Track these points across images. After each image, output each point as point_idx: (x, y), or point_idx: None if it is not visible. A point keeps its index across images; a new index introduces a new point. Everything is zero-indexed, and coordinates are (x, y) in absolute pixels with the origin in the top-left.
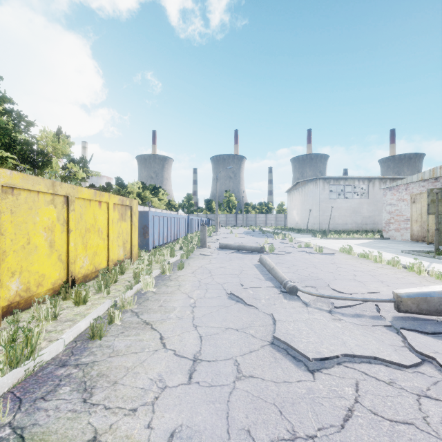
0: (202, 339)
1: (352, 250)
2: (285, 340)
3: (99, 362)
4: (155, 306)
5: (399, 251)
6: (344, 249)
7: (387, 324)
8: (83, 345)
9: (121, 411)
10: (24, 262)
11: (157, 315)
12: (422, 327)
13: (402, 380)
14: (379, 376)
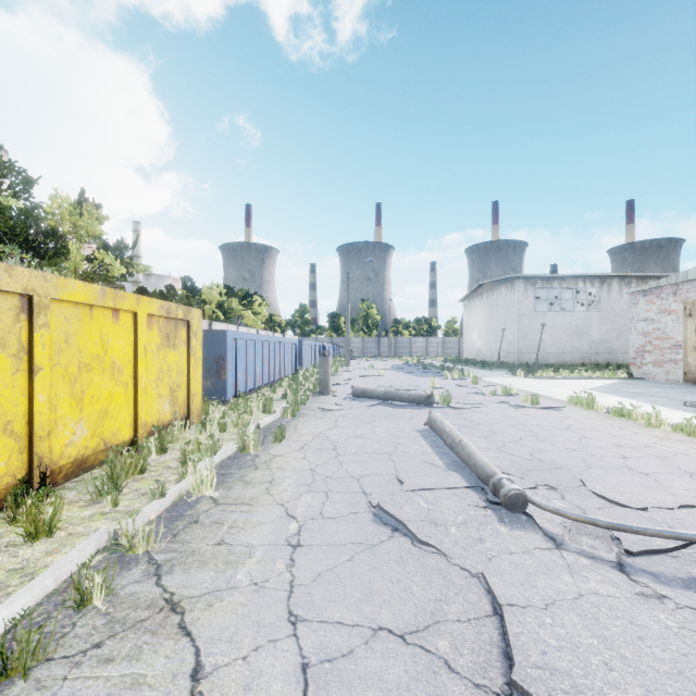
0: (307, 680)
1: (595, 401)
2: None
3: None
4: (208, 543)
5: (676, 402)
6: (577, 399)
7: None
8: None
9: None
10: None
11: (204, 574)
12: None
13: None
14: None
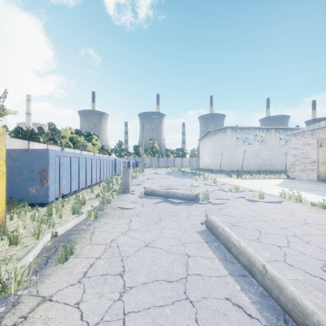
0: None
1: (302, 197)
2: None
3: None
4: None
5: None
6: (285, 195)
7: None
8: None
9: None
10: None
11: None
12: None
13: None
14: None
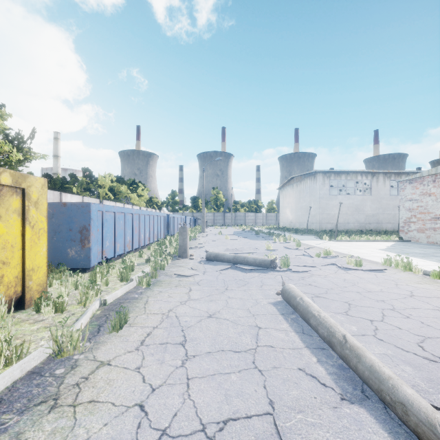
0: None
1: (412, 264)
2: None
3: None
4: None
5: None
6: (391, 261)
7: None
8: None
9: None
10: None
11: None
12: None
13: None
14: None
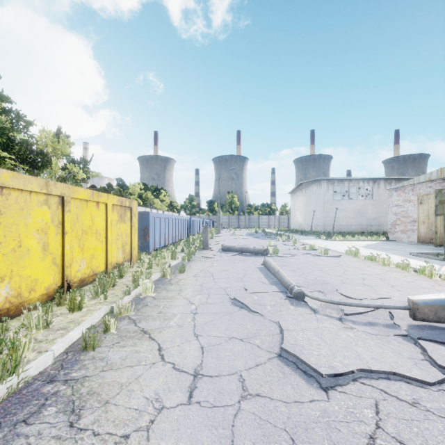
0: (203, 350)
1: (359, 252)
2: (294, 352)
3: (90, 377)
4: (154, 312)
5: (407, 253)
6: (350, 251)
7: (403, 333)
8: (75, 357)
9: (111, 438)
10: (15, 266)
11: (155, 322)
12: (441, 337)
13: (426, 400)
14: (400, 395)
